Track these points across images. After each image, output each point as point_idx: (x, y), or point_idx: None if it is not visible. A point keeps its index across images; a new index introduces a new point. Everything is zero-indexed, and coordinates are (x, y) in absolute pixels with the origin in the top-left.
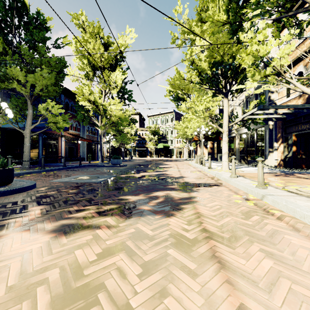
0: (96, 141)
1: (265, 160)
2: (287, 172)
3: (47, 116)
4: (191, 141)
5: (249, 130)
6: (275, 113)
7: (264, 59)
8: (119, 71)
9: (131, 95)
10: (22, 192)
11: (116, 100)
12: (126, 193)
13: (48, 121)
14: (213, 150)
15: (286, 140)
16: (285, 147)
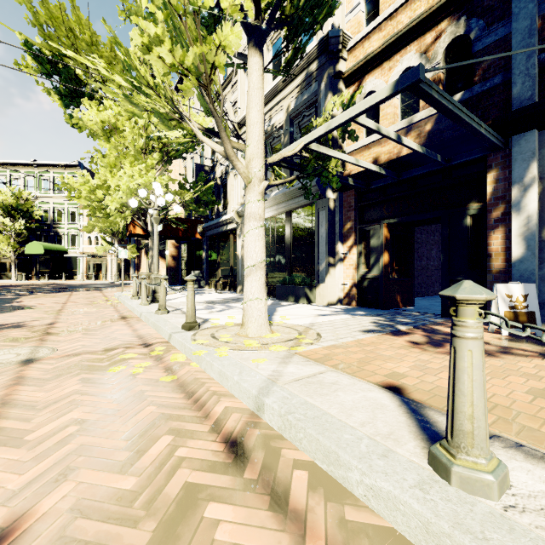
0: None
1: (317, 285)
2: (401, 319)
3: None
4: (127, 242)
5: (307, 197)
6: (398, 142)
7: (314, 41)
8: None
9: None
10: None
11: None
12: None
13: None
14: (180, 262)
15: (362, 237)
16: (361, 254)
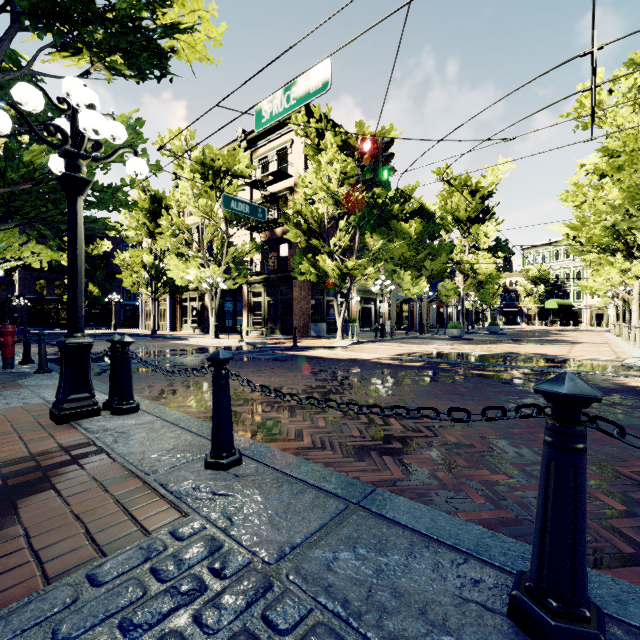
0: (445, 303)
1: None
2: None
3: (441, 291)
4: None
5: None
6: None
7: None
8: (492, 222)
9: (507, 246)
10: (473, 340)
11: (486, 256)
12: (532, 342)
13: (441, 295)
14: None
15: None
16: None
